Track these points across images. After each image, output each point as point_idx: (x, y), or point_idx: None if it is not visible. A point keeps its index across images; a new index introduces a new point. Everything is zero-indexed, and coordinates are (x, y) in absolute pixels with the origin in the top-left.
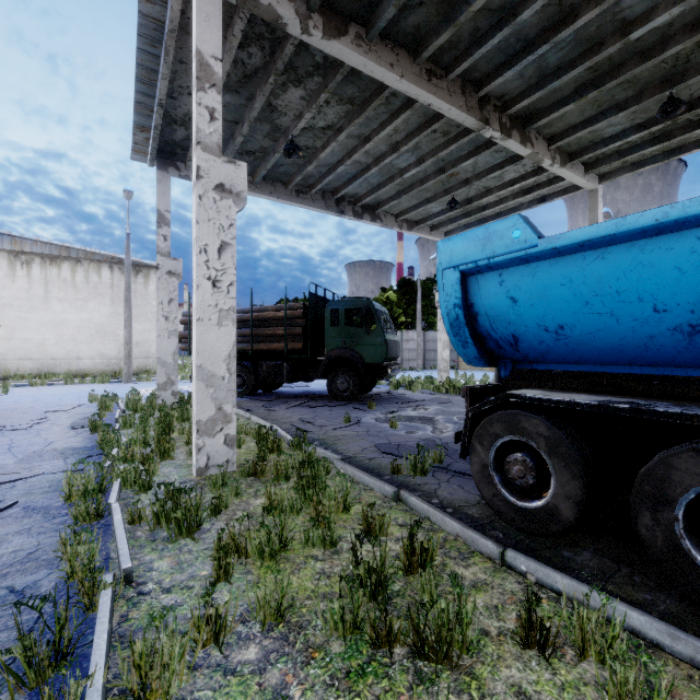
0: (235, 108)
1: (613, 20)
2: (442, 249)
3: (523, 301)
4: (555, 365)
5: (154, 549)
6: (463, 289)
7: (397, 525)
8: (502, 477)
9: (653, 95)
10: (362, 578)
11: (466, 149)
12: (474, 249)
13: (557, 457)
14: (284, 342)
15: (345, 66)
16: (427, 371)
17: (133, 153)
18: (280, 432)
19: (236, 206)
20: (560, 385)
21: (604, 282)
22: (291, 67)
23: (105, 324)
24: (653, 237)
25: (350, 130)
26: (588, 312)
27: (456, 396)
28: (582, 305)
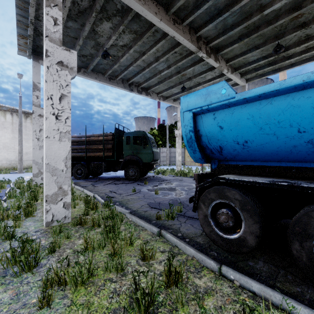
0: (75, 30)
1: (256, 4)
2: (183, 101)
3: (226, 128)
4: (240, 162)
5: (3, 284)
6: (194, 122)
7: (160, 252)
8: (215, 221)
9: (271, 43)
10: (139, 299)
11: (190, 62)
12: (200, 100)
13: (245, 211)
14: (103, 152)
15: (132, 11)
16: (171, 166)
17: (19, 51)
18: (98, 198)
19: (70, 74)
20: (243, 172)
21: (271, 117)
22: (104, 9)
23: (8, 143)
24: (300, 91)
25: (135, 48)
26: (261, 133)
27: (185, 177)
28: (258, 129)
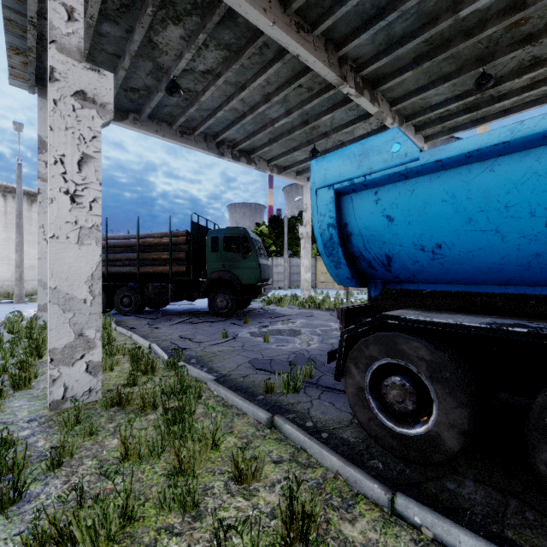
0: (116, 40)
1: None
2: (316, 168)
3: (400, 219)
4: (425, 285)
5: None
6: (337, 208)
7: (272, 462)
8: (377, 399)
9: (470, 70)
10: None
11: (326, 105)
12: (349, 167)
13: (440, 383)
14: (169, 266)
15: (221, 6)
16: (292, 290)
17: (11, 78)
18: (157, 351)
19: (101, 117)
20: (431, 305)
21: (492, 196)
22: (169, 1)
23: None
24: None
25: (228, 76)
26: (471, 229)
27: (317, 310)
28: (464, 222)
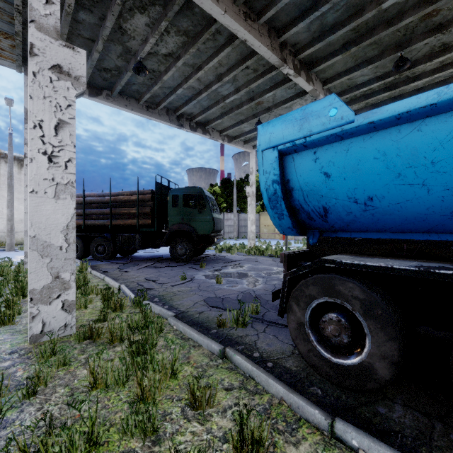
0: (90, 26)
1: None
2: (262, 132)
3: (336, 175)
4: (357, 234)
5: None
6: (280, 167)
7: (223, 389)
8: (316, 333)
9: (390, 55)
10: None
11: (269, 84)
12: (291, 130)
13: (372, 319)
14: (137, 219)
15: None
16: (240, 239)
17: (1, 59)
18: (126, 291)
19: (75, 88)
20: (362, 250)
21: (419, 153)
22: None
23: None
24: None
25: (186, 58)
26: (400, 183)
27: (261, 256)
28: (394, 177)
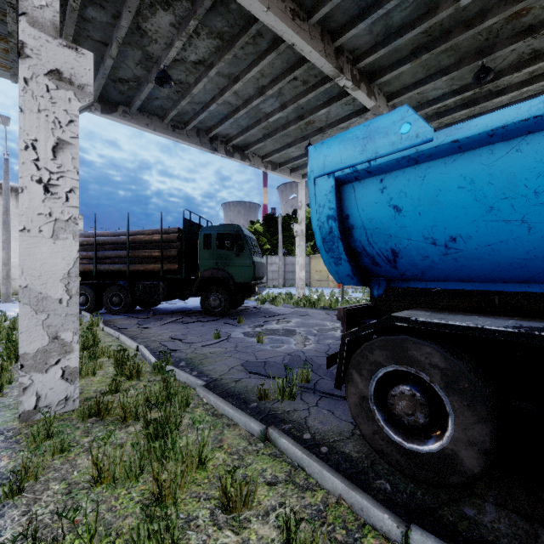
0: (102, 26)
1: None
2: (314, 155)
3: (409, 209)
4: (435, 283)
5: None
6: (337, 198)
7: (265, 484)
8: (383, 410)
9: (469, 63)
10: None
11: (321, 99)
12: (352, 152)
13: (456, 394)
14: (160, 263)
15: None
16: (286, 288)
17: None
18: (145, 353)
19: (79, 100)
20: (441, 305)
21: (518, 181)
22: None
23: None
24: None
25: (220, 66)
26: (492, 219)
27: (312, 309)
28: (484, 211)
